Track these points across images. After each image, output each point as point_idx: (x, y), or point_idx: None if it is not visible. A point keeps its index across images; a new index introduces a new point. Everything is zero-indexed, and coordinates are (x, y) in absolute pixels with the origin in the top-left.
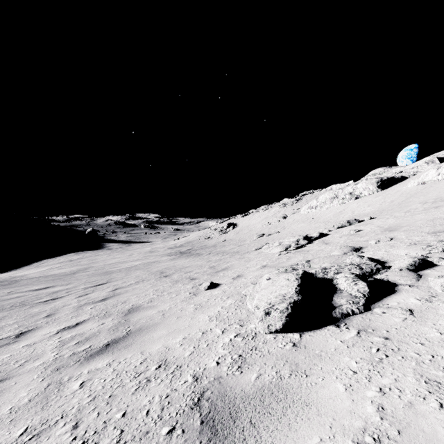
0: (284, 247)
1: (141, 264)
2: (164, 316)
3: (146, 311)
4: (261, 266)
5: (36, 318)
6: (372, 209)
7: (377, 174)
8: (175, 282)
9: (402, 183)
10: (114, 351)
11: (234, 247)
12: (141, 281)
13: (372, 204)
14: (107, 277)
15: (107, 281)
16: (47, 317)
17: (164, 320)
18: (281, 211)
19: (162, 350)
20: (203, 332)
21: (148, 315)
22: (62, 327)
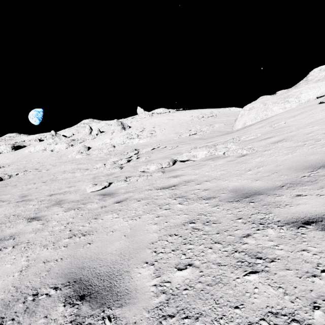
0: None
1: None
2: None
3: None
4: None
5: None
6: (9, 161)
7: (12, 137)
8: None
9: (23, 149)
10: None
11: None
12: None
13: (9, 158)
14: None
15: None
16: None
17: None
18: None
19: None
20: None
21: None
22: None
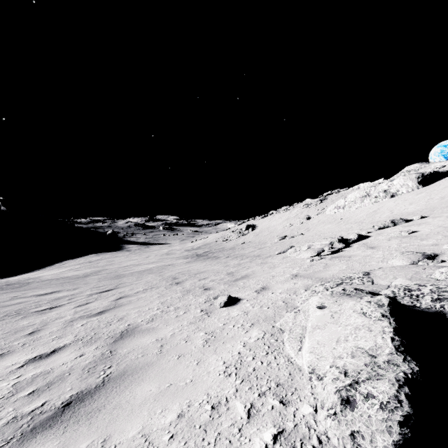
0: (315, 251)
1: (155, 267)
2: (162, 350)
3: (141, 336)
4: (290, 275)
5: (17, 336)
6: (416, 207)
7: (412, 170)
8: (186, 291)
9: None
10: (68, 424)
11: (253, 250)
12: (150, 288)
13: (415, 202)
14: (116, 282)
15: (115, 286)
16: (29, 335)
17: (160, 359)
18: (304, 211)
19: (137, 446)
20: (213, 406)
21: (141, 345)
22: (34, 354)
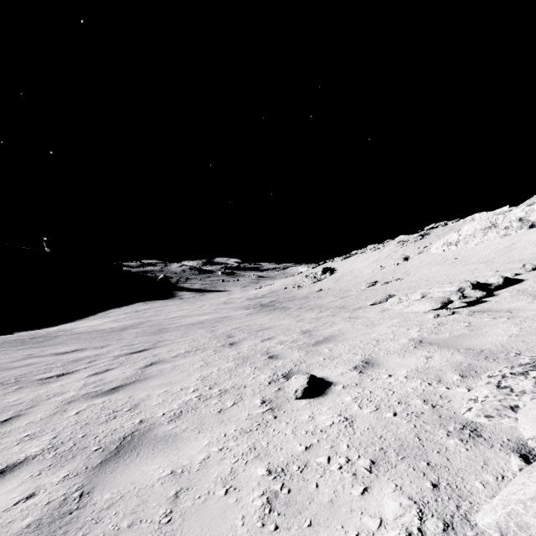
0: (437, 301)
1: (207, 320)
2: (173, 513)
3: (148, 457)
4: (409, 339)
5: None
6: None
7: None
8: (242, 360)
9: None
10: None
11: (334, 299)
12: (194, 350)
13: None
14: (156, 339)
15: (152, 345)
16: (0, 425)
17: None
18: (398, 250)
19: None
20: None
21: (141, 484)
22: None
